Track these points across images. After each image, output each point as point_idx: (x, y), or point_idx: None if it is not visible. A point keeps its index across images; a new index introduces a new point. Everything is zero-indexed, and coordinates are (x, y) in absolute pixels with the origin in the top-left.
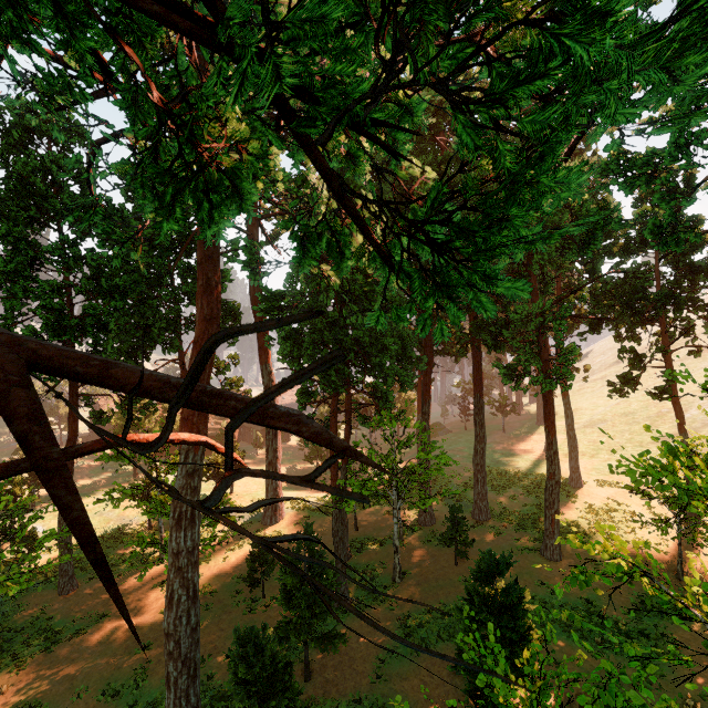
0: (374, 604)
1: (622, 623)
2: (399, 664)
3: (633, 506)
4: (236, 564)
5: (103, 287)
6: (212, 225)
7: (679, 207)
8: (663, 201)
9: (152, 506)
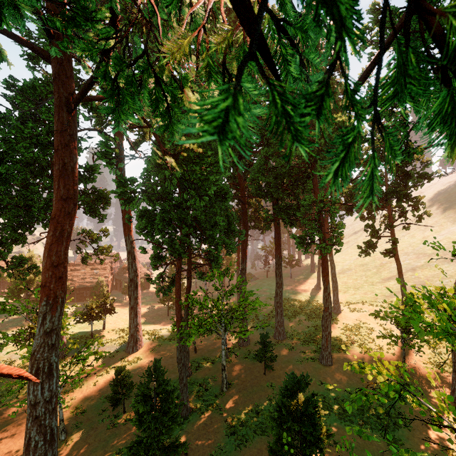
0: (208, 410)
1: (373, 407)
2: None
3: (371, 324)
4: (103, 387)
5: None
6: None
7: (409, 132)
8: (401, 127)
9: (28, 351)
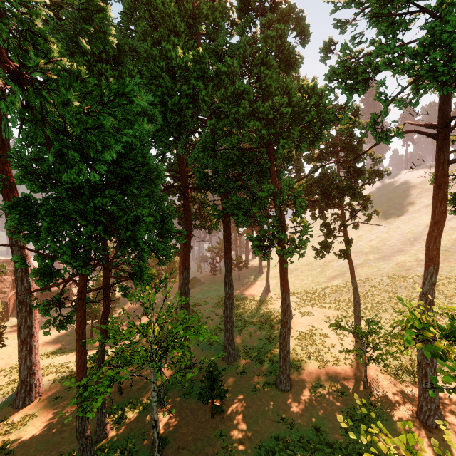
0: None
1: (344, 447)
2: None
3: (323, 329)
4: None
5: None
6: None
7: None
8: (381, 100)
9: None
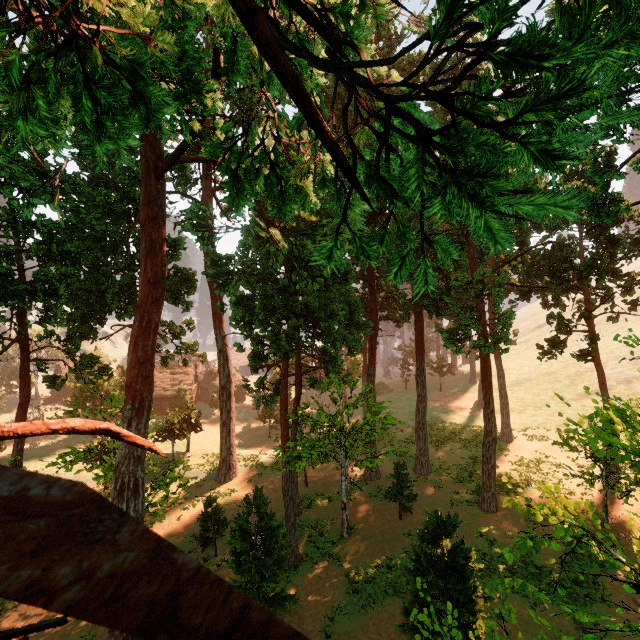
0: (323, 560)
1: (556, 572)
2: (348, 621)
3: (559, 458)
4: (189, 523)
5: (54, 252)
6: (107, 140)
7: (609, 181)
8: (596, 175)
9: (102, 470)
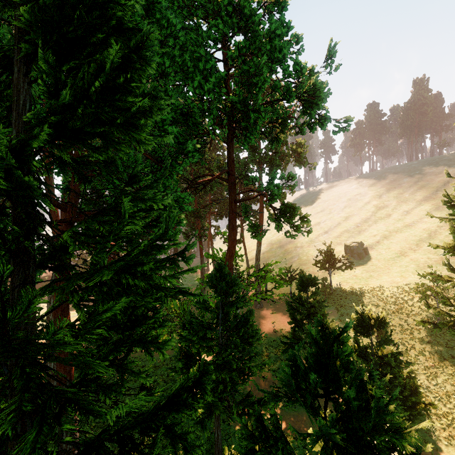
0: None
1: None
2: None
3: None
4: None
5: None
6: None
7: None
8: None
9: None
